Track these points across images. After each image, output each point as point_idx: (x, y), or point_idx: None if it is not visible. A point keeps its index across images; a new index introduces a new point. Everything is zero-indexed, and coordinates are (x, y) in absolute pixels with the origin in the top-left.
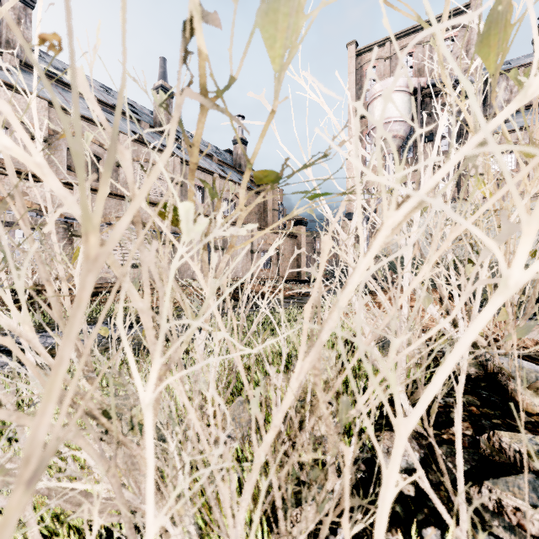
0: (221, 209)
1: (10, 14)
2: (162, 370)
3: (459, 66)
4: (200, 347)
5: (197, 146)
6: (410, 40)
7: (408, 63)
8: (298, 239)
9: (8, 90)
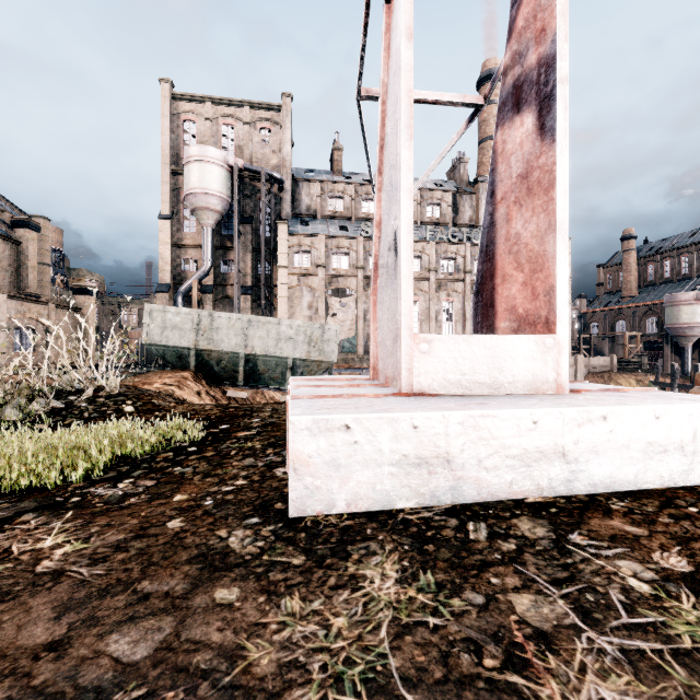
0: None
1: None
2: None
3: (274, 159)
4: None
5: None
6: (232, 111)
7: (230, 135)
8: (83, 313)
9: None
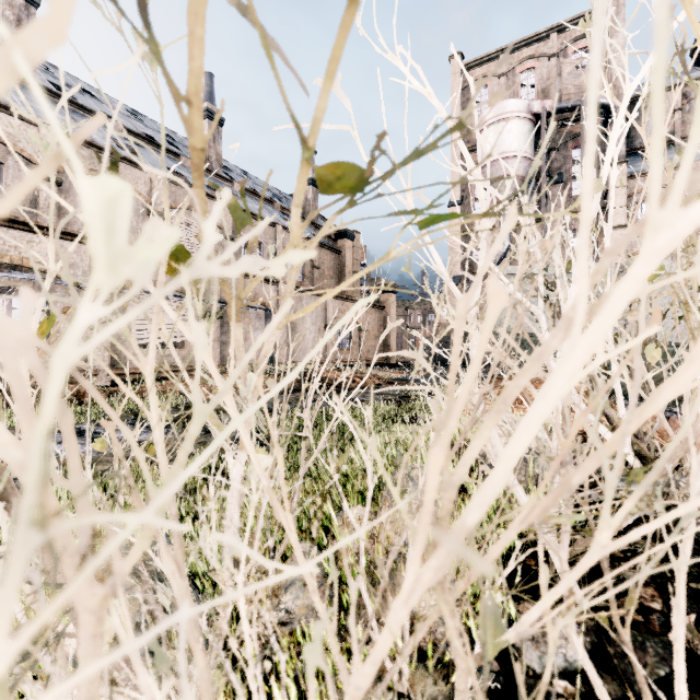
0: (214, 205)
1: (7, 14)
2: (97, 596)
3: None
4: (234, 479)
5: (197, 105)
6: (532, 51)
7: (530, 81)
8: (386, 311)
9: (4, 113)
